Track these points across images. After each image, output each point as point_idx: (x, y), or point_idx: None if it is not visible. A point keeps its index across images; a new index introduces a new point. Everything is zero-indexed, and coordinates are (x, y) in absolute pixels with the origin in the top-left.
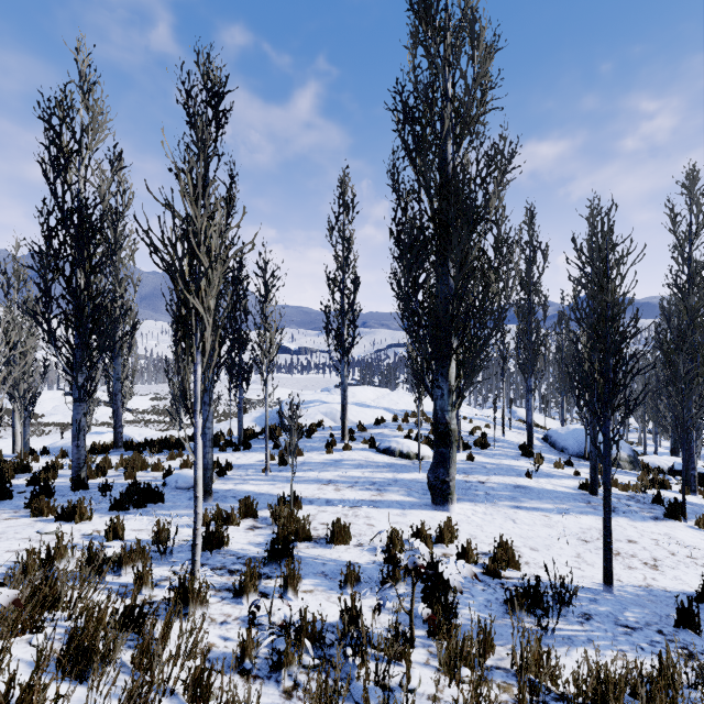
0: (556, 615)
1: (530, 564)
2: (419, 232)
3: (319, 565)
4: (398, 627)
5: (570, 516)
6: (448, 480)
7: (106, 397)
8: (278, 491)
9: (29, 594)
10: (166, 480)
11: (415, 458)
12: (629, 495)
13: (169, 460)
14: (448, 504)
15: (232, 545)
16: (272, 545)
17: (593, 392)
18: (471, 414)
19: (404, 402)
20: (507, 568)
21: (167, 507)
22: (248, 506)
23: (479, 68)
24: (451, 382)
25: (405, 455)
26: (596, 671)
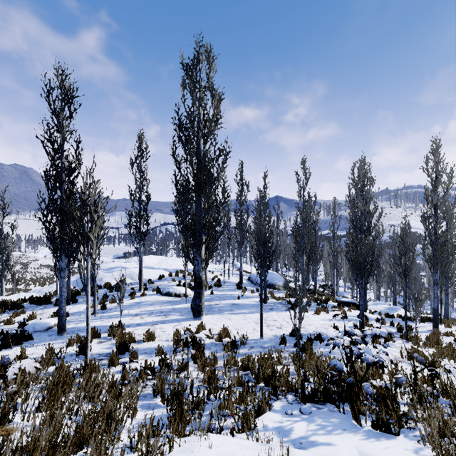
0: (241, 349)
1: (235, 335)
2: (187, 186)
3: (143, 350)
4: (183, 359)
5: (254, 314)
6: (201, 304)
7: None
8: (106, 323)
9: (21, 374)
10: (25, 328)
11: (183, 296)
12: (279, 302)
13: (15, 316)
14: (201, 316)
15: (93, 350)
16: (119, 344)
17: (256, 261)
18: (213, 268)
19: (175, 264)
20: (225, 337)
21: (38, 342)
22: (94, 332)
23: (215, 108)
24: (202, 257)
25: (178, 295)
26: (248, 356)
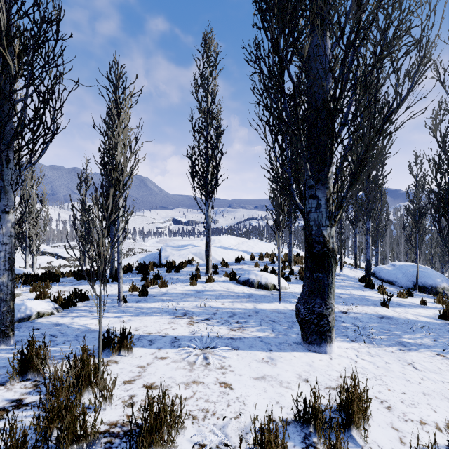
0: None
1: None
2: None
3: None
4: None
5: None
6: (326, 312)
7: (51, 250)
8: (119, 325)
9: None
10: None
11: (272, 288)
12: None
13: (33, 291)
14: (325, 343)
15: None
16: None
17: None
18: None
19: (258, 247)
20: None
21: None
22: (29, 359)
23: None
24: (329, 190)
25: (263, 286)
26: None
